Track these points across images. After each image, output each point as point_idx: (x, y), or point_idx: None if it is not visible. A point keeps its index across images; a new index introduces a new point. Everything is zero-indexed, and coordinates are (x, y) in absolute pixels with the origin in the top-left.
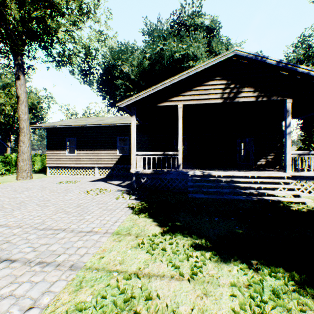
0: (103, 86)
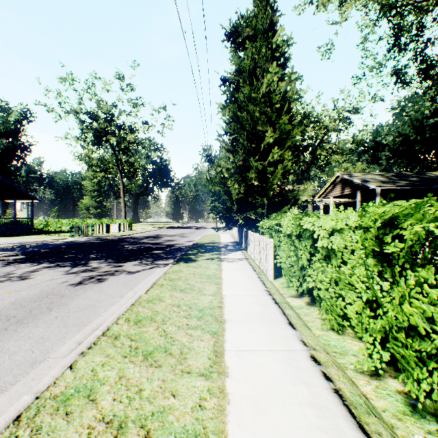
0: (373, 159)
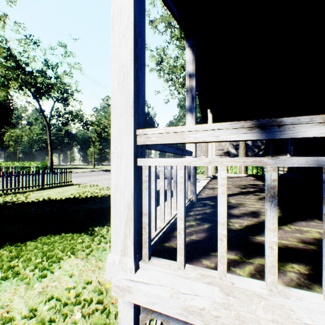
0: None
